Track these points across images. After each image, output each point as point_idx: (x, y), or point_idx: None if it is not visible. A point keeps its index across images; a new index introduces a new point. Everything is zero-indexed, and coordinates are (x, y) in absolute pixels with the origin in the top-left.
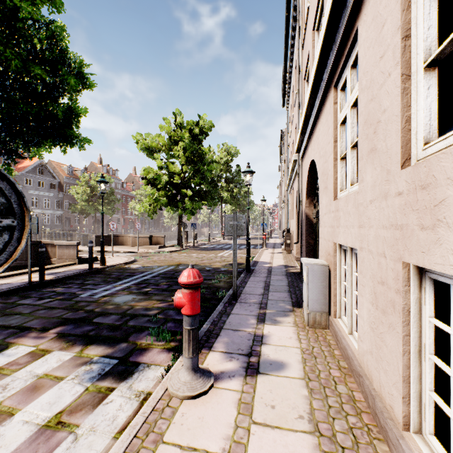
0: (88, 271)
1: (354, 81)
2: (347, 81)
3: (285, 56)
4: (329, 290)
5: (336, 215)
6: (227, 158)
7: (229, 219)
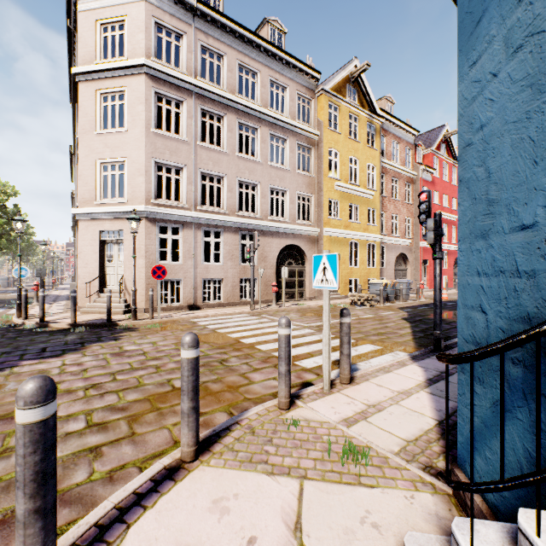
0: None
1: None
2: None
3: (71, 165)
4: None
5: None
6: (2, 198)
7: (38, 270)
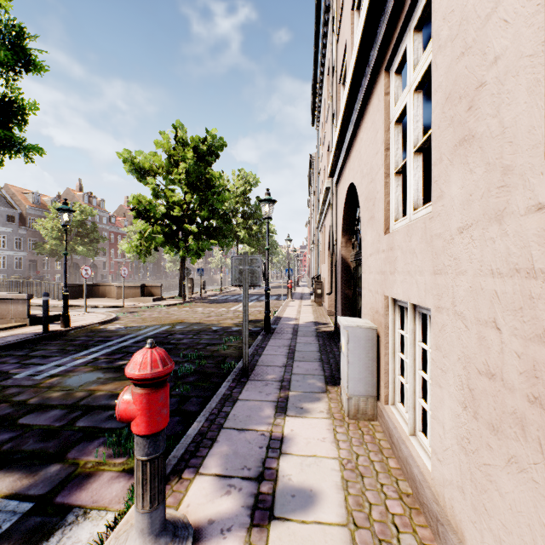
0: (41, 336)
1: (418, 51)
2: (408, 53)
3: (315, 59)
4: (377, 363)
5: (389, 256)
6: (244, 187)
7: (238, 261)
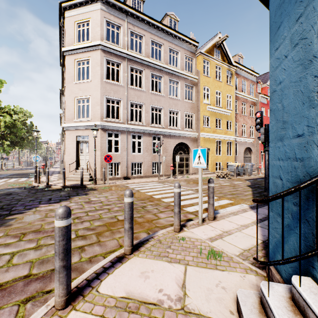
0: None
1: None
2: None
3: (60, 100)
4: None
5: None
6: (24, 118)
7: (44, 157)
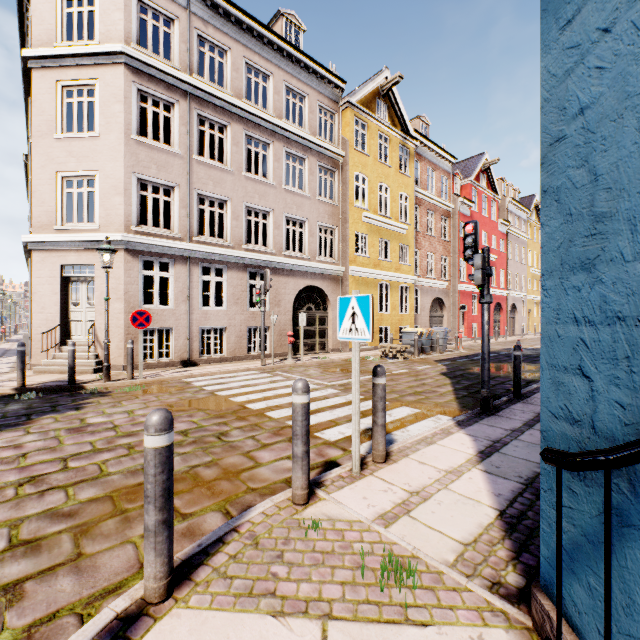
0: None
1: None
2: None
3: (27, 180)
4: None
5: None
6: None
7: None
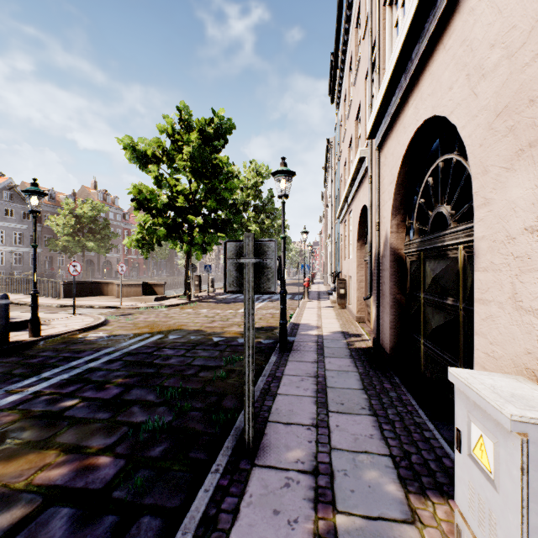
0: None
1: None
2: None
3: (339, 13)
4: None
5: None
6: (256, 179)
7: (236, 250)
